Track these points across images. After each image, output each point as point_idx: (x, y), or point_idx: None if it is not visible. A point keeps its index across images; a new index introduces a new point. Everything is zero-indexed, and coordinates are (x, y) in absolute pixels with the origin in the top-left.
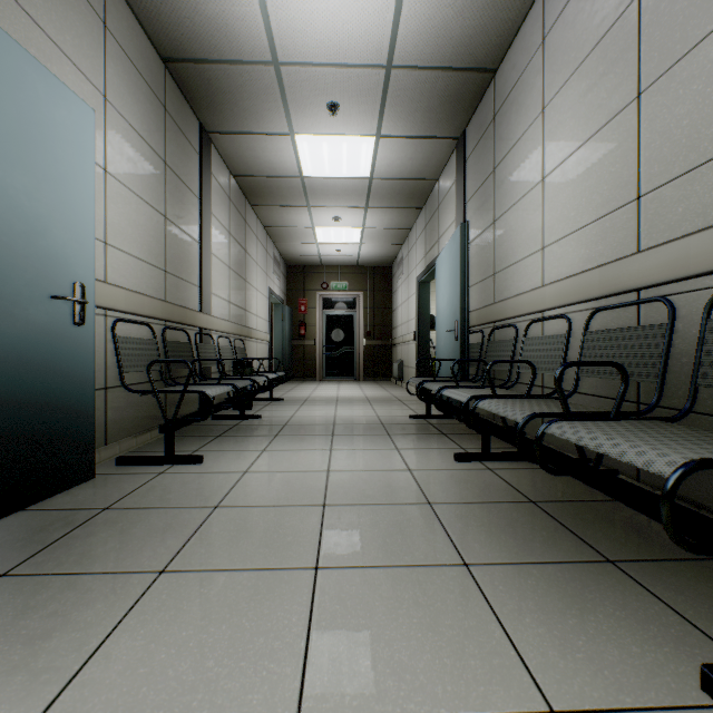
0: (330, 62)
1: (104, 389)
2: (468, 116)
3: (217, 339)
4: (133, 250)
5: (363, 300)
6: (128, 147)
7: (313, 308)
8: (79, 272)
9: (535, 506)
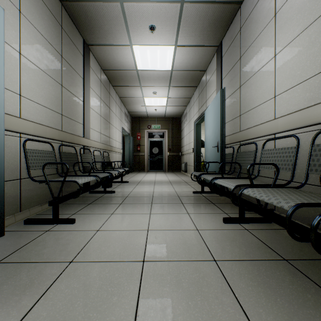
0: None
1: (19, 179)
2: (224, 32)
3: (93, 151)
4: (40, 101)
5: (167, 133)
6: (36, 43)
7: (144, 137)
8: None
9: (289, 264)
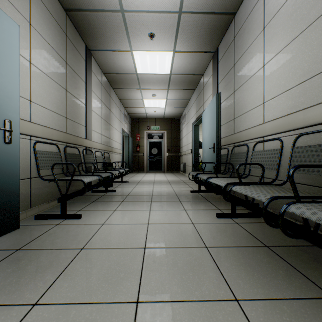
0: (150, 10)
1: (29, 178)
2: (219, 40)
3: (95, 152)
4: (47, 105)
5: (166, 134)
6: (44, 52)
7: (143, 138)
8: (8, 114)
9: (269, 249)
